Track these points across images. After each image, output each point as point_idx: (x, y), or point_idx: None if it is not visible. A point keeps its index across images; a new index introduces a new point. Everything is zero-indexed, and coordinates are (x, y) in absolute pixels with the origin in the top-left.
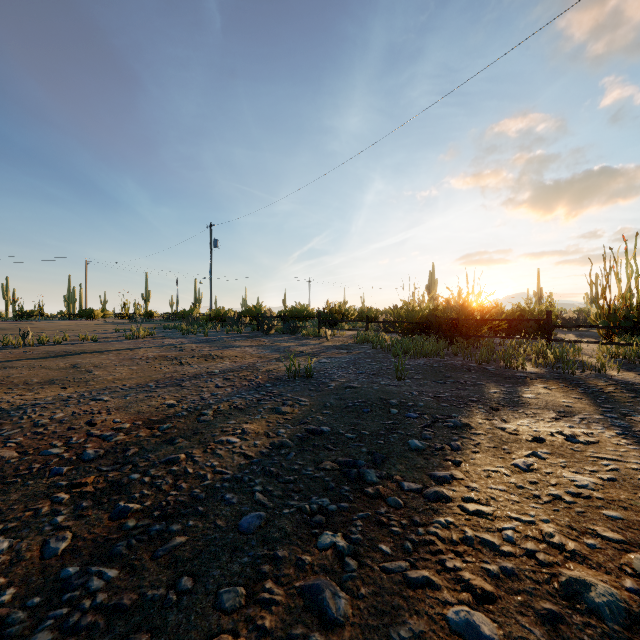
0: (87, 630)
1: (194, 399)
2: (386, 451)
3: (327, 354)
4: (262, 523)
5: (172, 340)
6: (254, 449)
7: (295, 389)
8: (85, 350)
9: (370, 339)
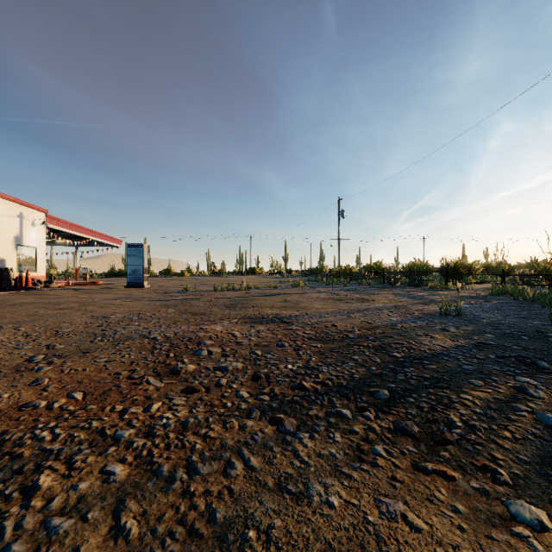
0: (416, 379)
1: (380, 320)
2: (551, 358)
3: (464, 302)
4: (475, 368)
5: (323, 289)
6: (445, 344)
7: (451, 321)
8: (278, 293)
9: (508, 291)
